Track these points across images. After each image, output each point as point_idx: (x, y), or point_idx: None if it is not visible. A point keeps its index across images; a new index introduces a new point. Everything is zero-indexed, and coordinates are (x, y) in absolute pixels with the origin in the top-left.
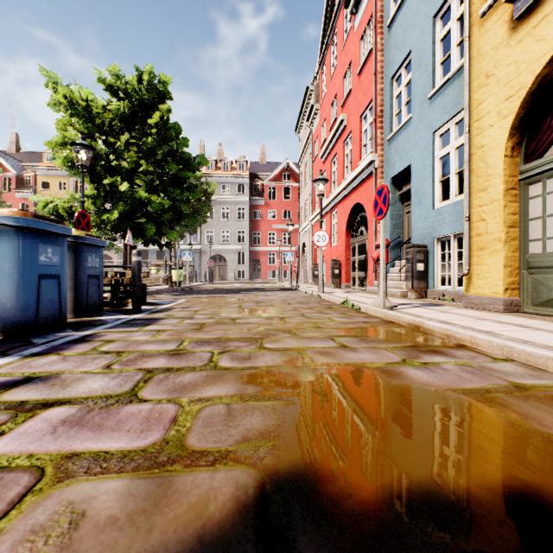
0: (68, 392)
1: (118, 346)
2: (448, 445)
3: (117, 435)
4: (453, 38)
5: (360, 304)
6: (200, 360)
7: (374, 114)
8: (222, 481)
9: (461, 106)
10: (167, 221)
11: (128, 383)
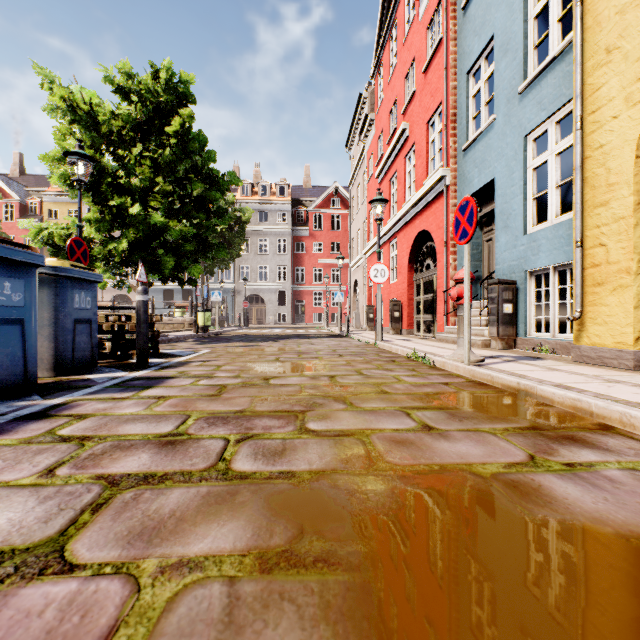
0: None
1: (89, 425)
2: None
3: None
4: (552, 12)
5: (434, 357)
6: (204, 457)
7: (445, 118)
8: None
9: (565, 99)
10: (189, 253)
11: (63, 513)
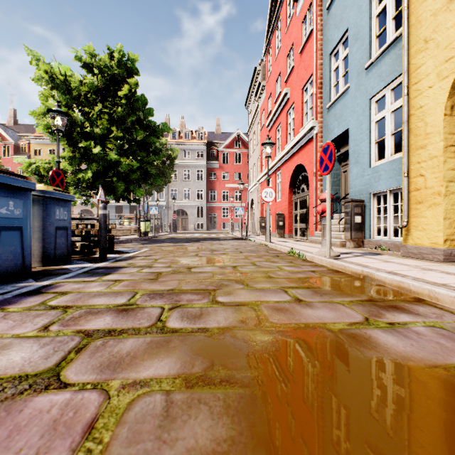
0: None
1: (69, 299)
2: None
3: None
4: (388, 13)
5: (306, 253)
6: (148, 319)
7: (315, 86)
8: None
9: (397, 73)
10: (135, 180)
11: (57, 353)
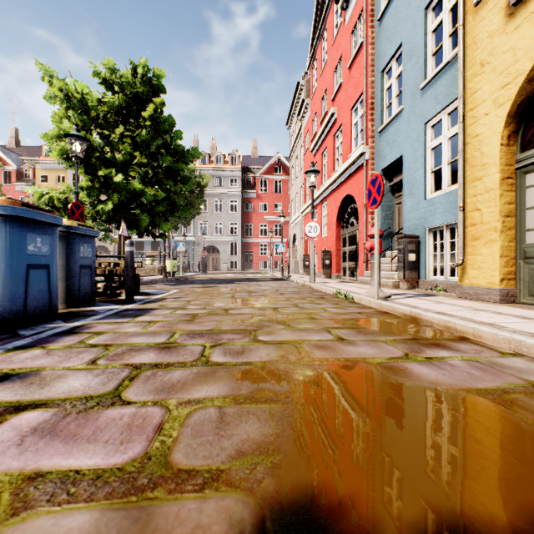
0: (46, 392)
1: (107, 338)
2: (477, 462)
3: (92, 447)
4: (445, 29)
5: (353, 294)
6: (191, 355)
7: (365, 106)
8: (212, 515)
9: (454, 96)
10: (161, 212)
11: (112, 381)
